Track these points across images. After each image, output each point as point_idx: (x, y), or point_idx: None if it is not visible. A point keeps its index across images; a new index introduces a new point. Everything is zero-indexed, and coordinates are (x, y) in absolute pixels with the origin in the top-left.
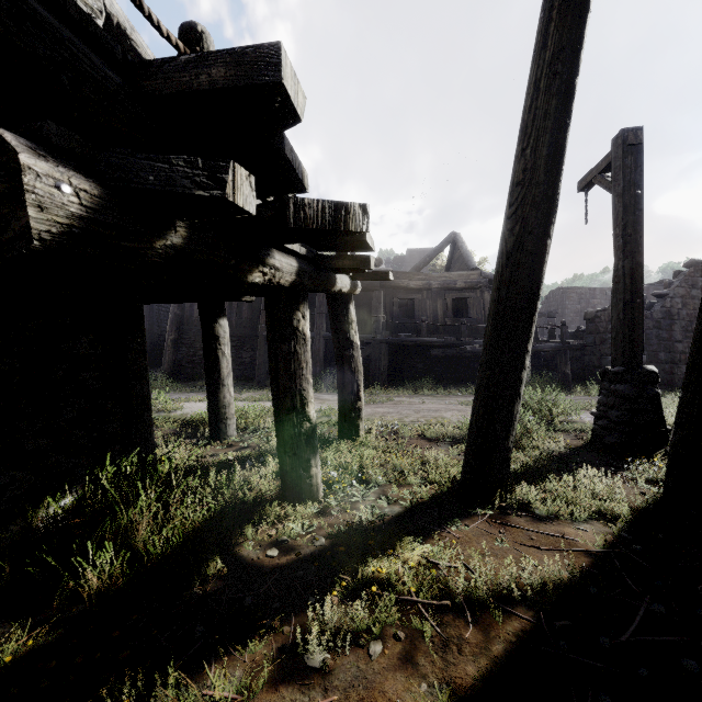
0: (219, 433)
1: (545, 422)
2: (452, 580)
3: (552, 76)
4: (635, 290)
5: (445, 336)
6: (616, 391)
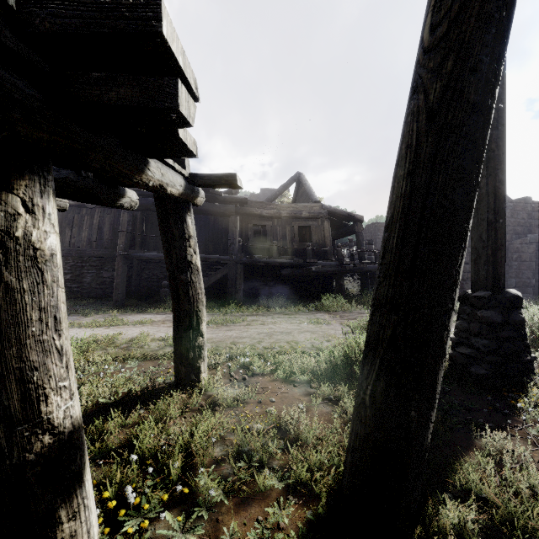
0: None
1: None
2: None
3: None
4: (498, 209)
5: (293, 257)
6: (484, 317)
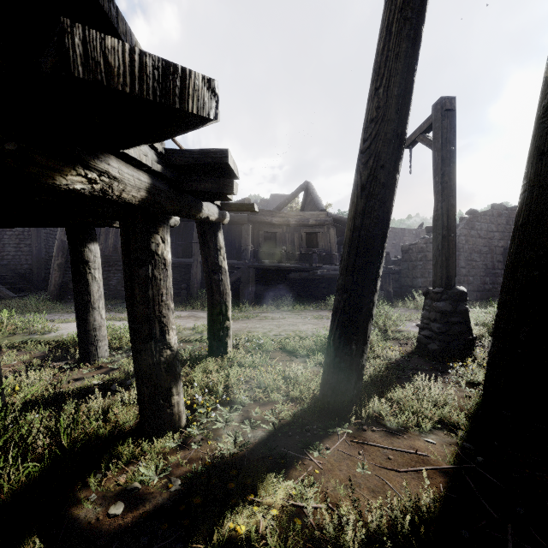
0: (89, 356)
1: (380, 332)
2: (318, 529)
3: (403, 20)
4: (450, 226)
5: (301, 262)
6: (437, 307)
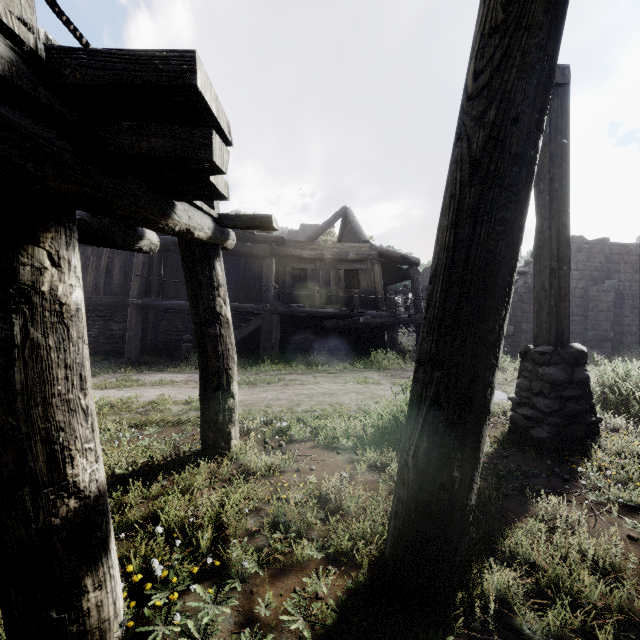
0: None
1: None
2: None
3: None
4: (562, 255)
5: (338, 307)
6: (546, 374)
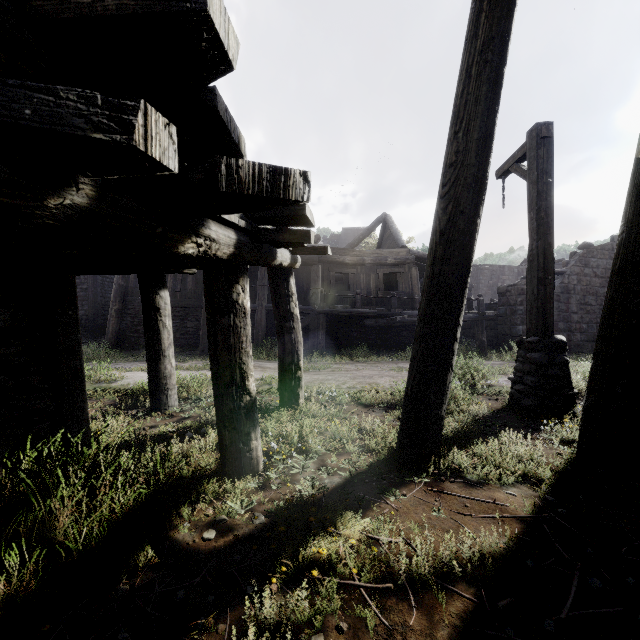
0: (160, 404)
1: (468, 387)
2: (393, 557)
3: (482, 63)
4: (547, 268)
5: (377, 307)
6: (532, 358)
